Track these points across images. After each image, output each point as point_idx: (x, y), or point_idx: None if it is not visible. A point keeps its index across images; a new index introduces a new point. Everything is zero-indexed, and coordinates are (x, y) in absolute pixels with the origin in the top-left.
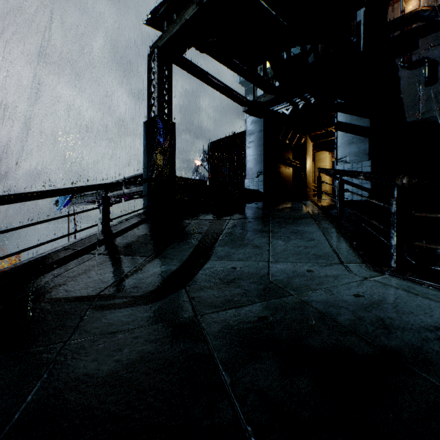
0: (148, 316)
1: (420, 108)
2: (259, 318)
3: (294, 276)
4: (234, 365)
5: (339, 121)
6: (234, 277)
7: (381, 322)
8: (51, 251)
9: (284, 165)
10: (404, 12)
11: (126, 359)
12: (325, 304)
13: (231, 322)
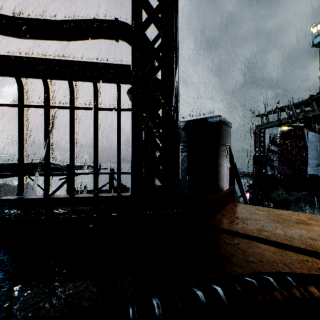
0: None
1: None
2: None
3: None
4: None
5: None
6: None
7: None
8: None
9: None
10: None
11: None
12: None
13: None
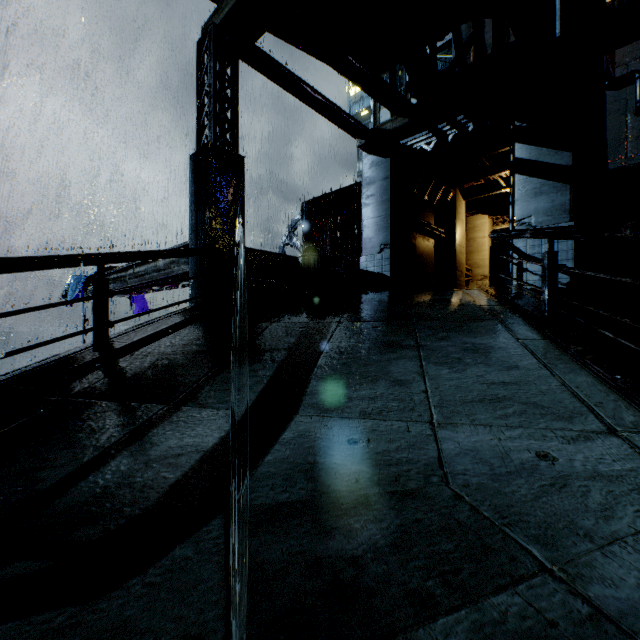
0: None
1: (628, 149)
2: None
3: (511, 474)
4: None
5: (519, 157)
6: (354, 472)
7: None
8: None
9: (422, 234)
10: None
11: None
12: None
13: None
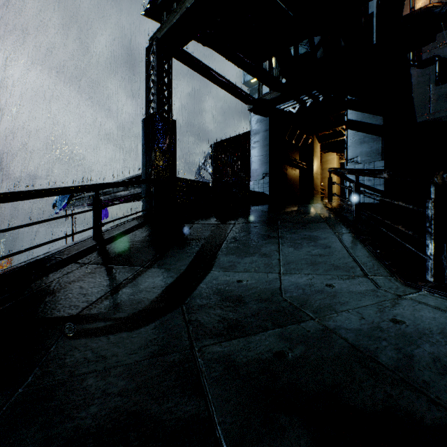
0: (132, 349)
1: (430, 108)
2: (274, 354)
3: (312, 292)
4: (243, 441)
5: (350, 119)
6: (239, 293)
7: (440, 364)
8: (32, 260)
9: (291, 166)
10: (414, 8)
11: (89, 425)
12: (357, 334)
13: (237, 360)
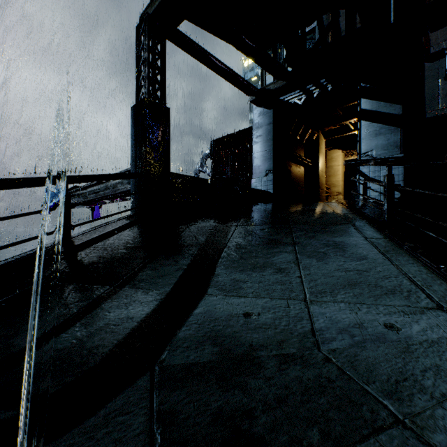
0: None
1: (439, 103)
2: None
3: (367, 341)
4: None
5: (364, 108)
6: (249, 339)
7: None
8: None
9: (295, 163)
10: None
11: None
12: None
13: None
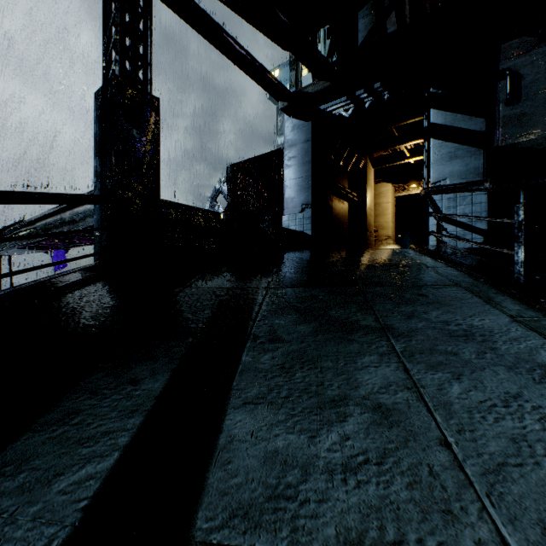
0: None
1: (500, 133)
2: None
3: None
4: None
5: (435, 123)
6: None
7: None
8: None
9: (338, 197)
10: None
11: None
12: None
13: None
